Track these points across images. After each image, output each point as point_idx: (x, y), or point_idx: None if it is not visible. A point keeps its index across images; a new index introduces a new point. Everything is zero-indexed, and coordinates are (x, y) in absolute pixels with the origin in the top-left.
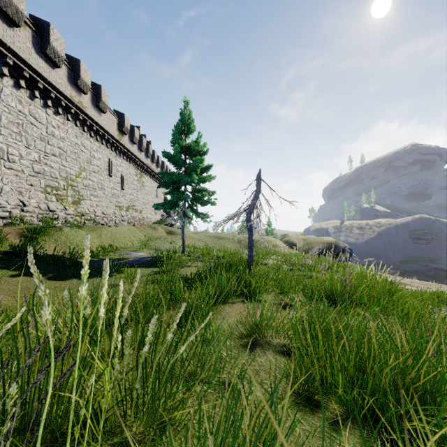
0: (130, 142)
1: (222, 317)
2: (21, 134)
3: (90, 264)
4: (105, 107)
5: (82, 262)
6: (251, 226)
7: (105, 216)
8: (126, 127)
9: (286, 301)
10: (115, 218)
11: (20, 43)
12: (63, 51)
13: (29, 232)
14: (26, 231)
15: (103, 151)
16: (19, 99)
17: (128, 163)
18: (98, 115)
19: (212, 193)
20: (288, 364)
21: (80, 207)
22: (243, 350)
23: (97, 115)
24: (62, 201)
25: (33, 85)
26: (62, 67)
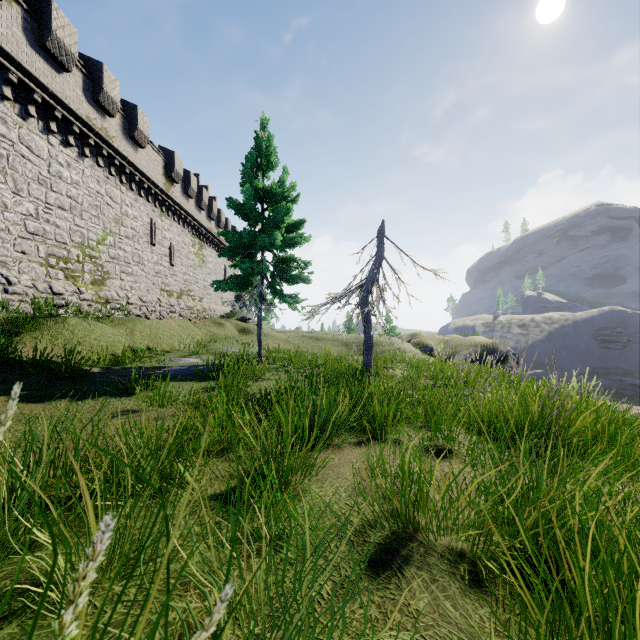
0: (184, 196)
1: (320, 477)
2: (5, 172)
3: (104, 375)
4: (144, 140)
5: (91, 372)
6: (369, 313)
7: (143, 304)
8: (176, 172)
9: (439, 442)
10: (160, 307)
11: (2, 27)
12: (75, 46)
13: (10, 323)
14: (5, 322)
15: (141, 207)
16: (3, 117)
17: (181, 226)
18: (133, 151)
19: (305, 263)
20: (487, 619)
21: (104, 290)
22: (370, 573)
23: (131, 151)
24: (75, 280)
25: (26, 97)
26: (74, 72)
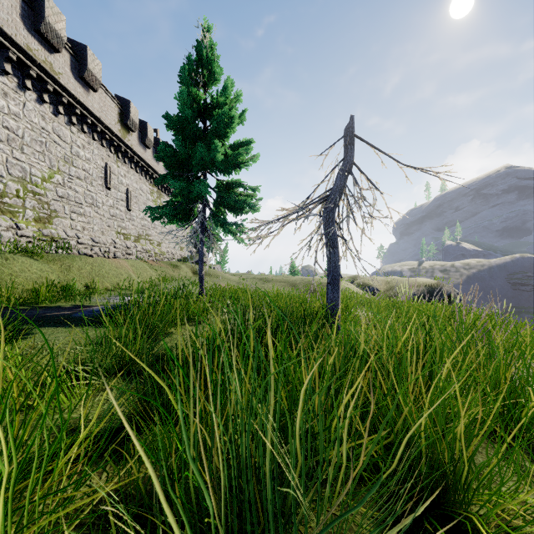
0: (141, 145)
1: None
2: None
3: None
4: (96, 82)
5: None
6: (336, 235)
7: (95, 244)
8: (132, 120)
9: None
10: (115, 249)
11: None
12: None
13: None
14: None
15: (94, 150)
16: None
17: (139, 174)
18: (84, 92)
19: (253, 189)
20: None
21: (50, 228)
22: None
23: (82, 92)
24: (13, 215)
25: None
26: None
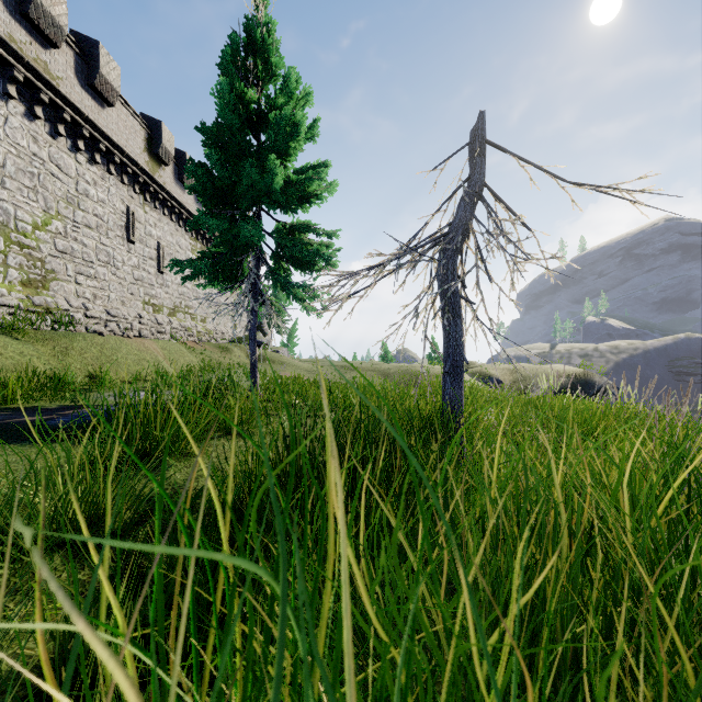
0: (178, 184)
1: None
2: None
3: None
4: (112, 93)
5: None
6: (458, 296)
7: (112, 318)
8: (165, 148)
9: None
10: (140, 325)
11: None
12: None
13: None
14: None
15: (111, 189)
16: None
17: (175, 224)
18: (95, 107)
19: (329, 234)
20: None
21: (45, 295)
22: None
23: (91, 106)
24: None
25: None
26: None
